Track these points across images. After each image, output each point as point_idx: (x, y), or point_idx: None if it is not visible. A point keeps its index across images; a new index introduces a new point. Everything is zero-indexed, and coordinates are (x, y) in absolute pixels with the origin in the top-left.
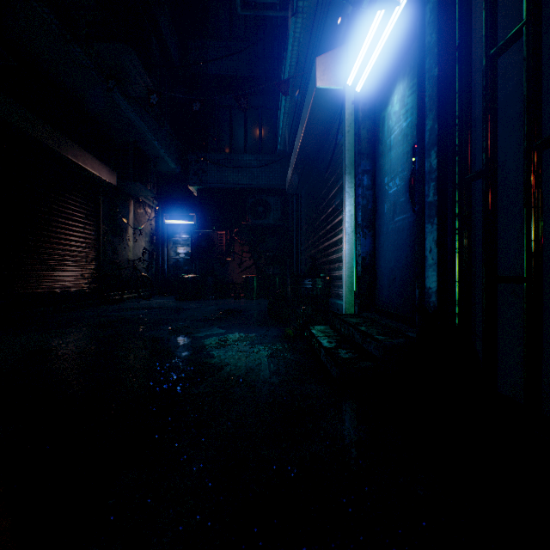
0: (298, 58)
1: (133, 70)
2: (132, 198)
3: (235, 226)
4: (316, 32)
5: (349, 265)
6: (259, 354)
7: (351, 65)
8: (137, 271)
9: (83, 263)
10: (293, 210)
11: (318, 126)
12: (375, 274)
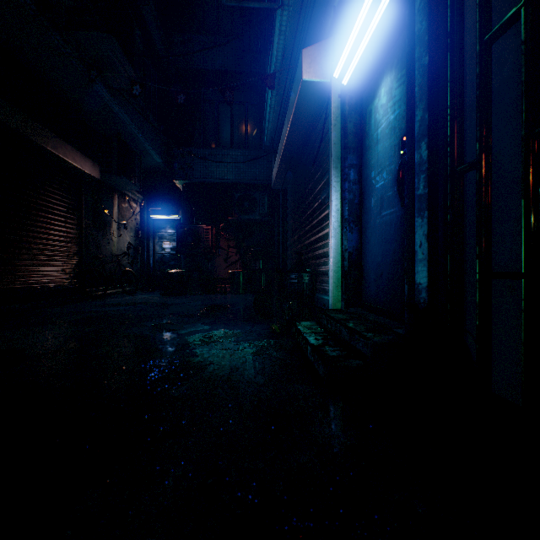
0: (284, 52)
1: (116, 61)
2: (117, 192)
3: (221, 221)
4: (302, 25)
5: (335, 260)
6: (244, 352)
7: (338, 57)
8: (121, 266)
9: (65, 258)
10: (279, 205)
11: (304, 120)
12: (362, 269)
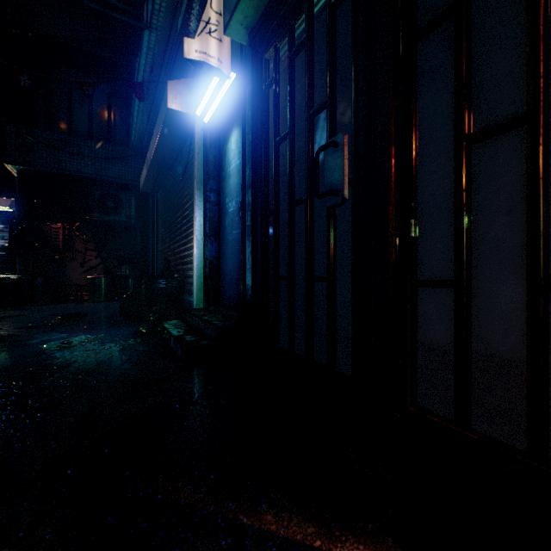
0: (153, 66)
1: None
2: None
3: (76, 219)
4: (171, 50)
5: (199, 268)
6: (110, 350)
7: (199, 102)
8: None
9: None
10: (149, 208)
11: (173, 139)
12: (220, 275)
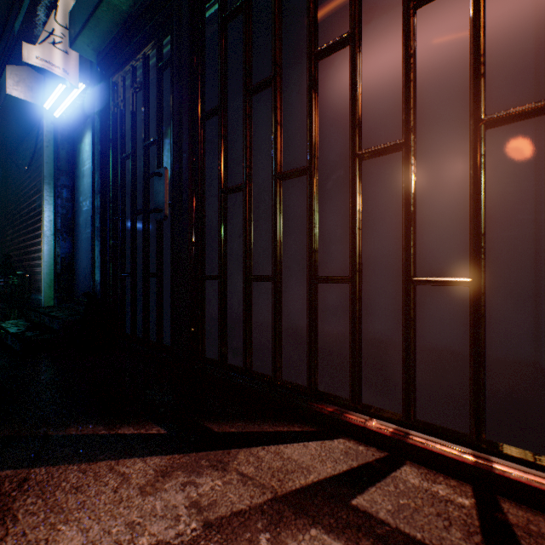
0: None
1: None
2: None
3: None
4: (13, 25)
5: (49, 264)
6: None
7: (47, 97)
8: None
9: None
10: None
11: (15, 123)
12: (75, 272)
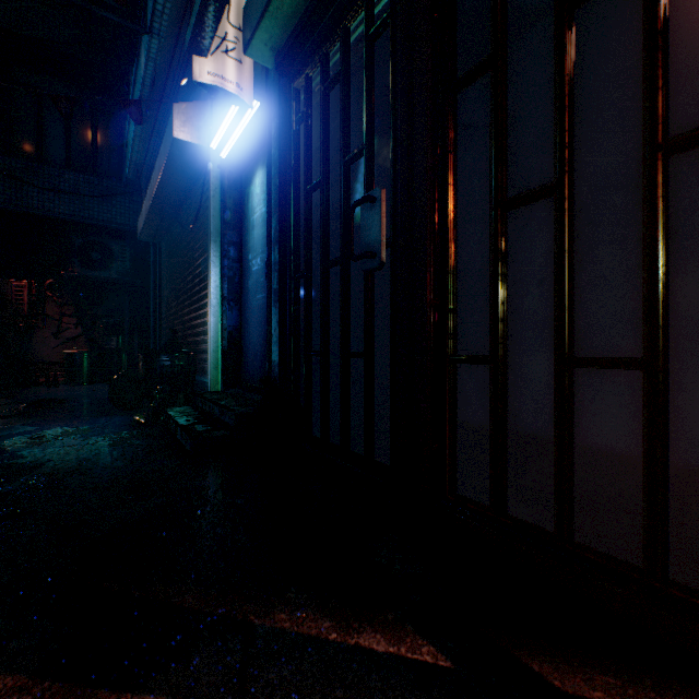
0: (155, 81)
1: None
2: None
3: (47, 275)
4: (179, 62)
5: (215, 340)
6: (96, 445)
7: (215, 133)
8: None
9: None
10: (150, 262)
11: (181, 175)
12: (242, 349)
